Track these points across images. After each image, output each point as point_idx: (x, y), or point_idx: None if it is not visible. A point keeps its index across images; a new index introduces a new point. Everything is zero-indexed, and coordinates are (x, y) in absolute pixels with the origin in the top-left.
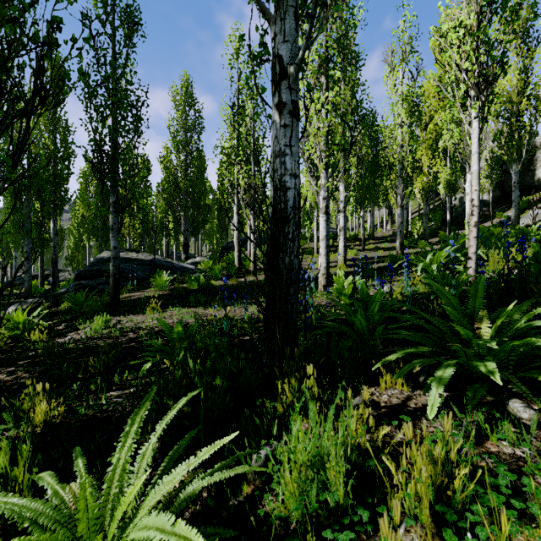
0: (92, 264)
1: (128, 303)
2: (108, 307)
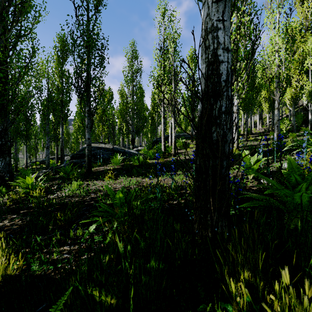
0: (80, 150)
1: (95, 173)
2: (84, 175)
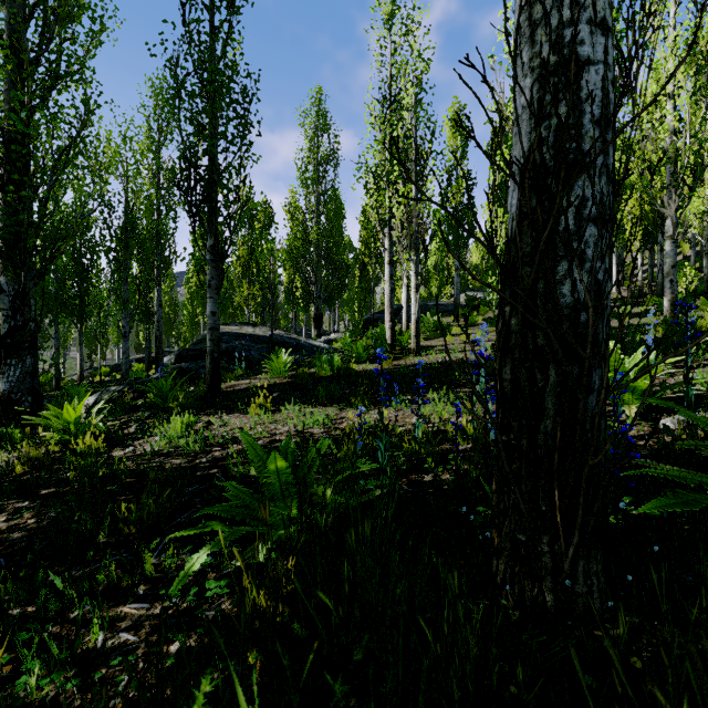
0: (197, 341)
1: (229, 396)
2: (203, 400)
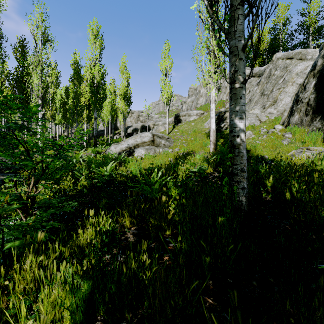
0: None
1: None
2: None
